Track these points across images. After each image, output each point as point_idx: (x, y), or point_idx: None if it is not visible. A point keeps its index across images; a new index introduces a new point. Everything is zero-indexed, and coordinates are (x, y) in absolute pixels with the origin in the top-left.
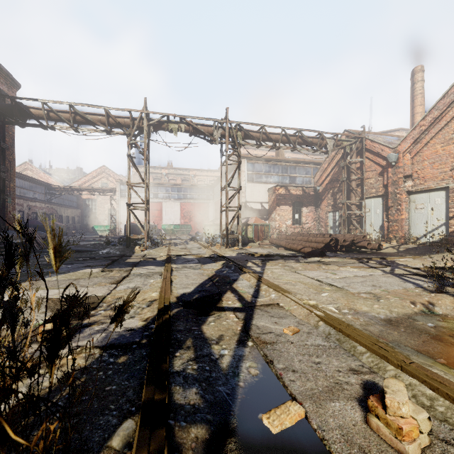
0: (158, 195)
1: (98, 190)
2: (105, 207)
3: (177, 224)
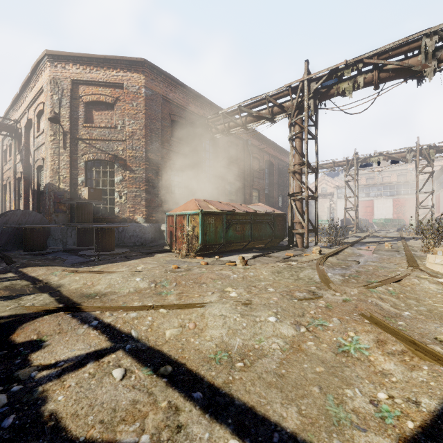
0: (369, 194)
1: (320, 195)
2: (324, 206)
3: (387, 218)
